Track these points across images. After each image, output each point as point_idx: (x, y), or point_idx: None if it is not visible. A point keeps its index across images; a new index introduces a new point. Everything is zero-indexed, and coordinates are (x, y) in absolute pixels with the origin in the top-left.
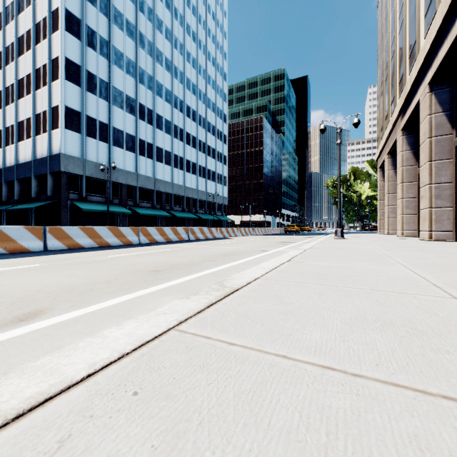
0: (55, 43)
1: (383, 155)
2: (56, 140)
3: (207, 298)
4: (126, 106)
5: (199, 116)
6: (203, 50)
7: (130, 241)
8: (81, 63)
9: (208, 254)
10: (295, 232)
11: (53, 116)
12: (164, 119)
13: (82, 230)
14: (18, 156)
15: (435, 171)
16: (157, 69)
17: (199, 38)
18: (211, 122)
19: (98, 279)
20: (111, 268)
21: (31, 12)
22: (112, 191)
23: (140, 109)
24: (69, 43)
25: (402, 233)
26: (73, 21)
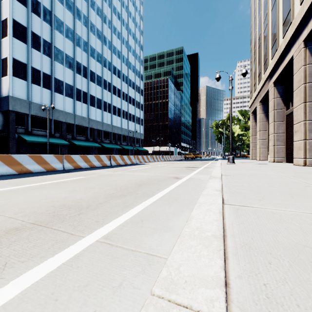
0: (4, 8)
1: (255, 103)
2: (5, 85)
3: None
4: (66, 63)
5: (123, 74)
6: (125, 27)
7: (53, 168)
8: (27, 25)
9: (120, 184)
10: (192, 158)
11: (3, 66)
12: (96, 75)
13: None
14: None
15: (309, 110)
16: (90, 37)
17: (123, 18)
18: (131, 79)
19: None
20: None
21: None
22: (54, 127)
23: (77, 66)
24: (16, 8)
25: (274, 160)
26: None
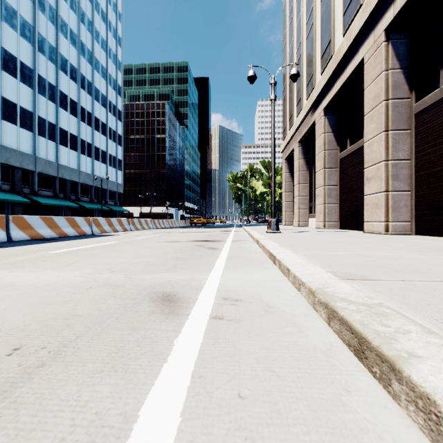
0: None
1: (291, 144)
2: None
3: None
4: None
5: (82, 77)
6: None
7: None
8: None
9: None
10: (202, 224)
11: None
12: (19, 62)
13: None
14: None
15: (393, 144)
16: None
17: None
18: (99, 89)
19: None
20: None
21: None
22: None
23: None
24: None
25: (324, 225)
26: None
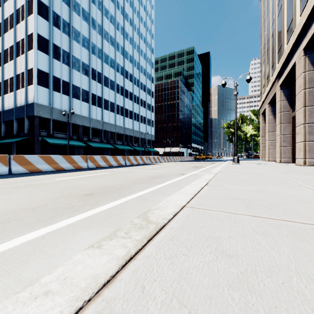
0: (30, 23)
1: (264, 104)
2: (30, 93)
3: (124, 247)
4: (82, 70)
5: (134, 78)
6: (137, 32)
7: (80, 166)
8: (49, 38)
9: (138, 177)
10: (202, 159)
11: (29, 76)
12: (109, 80)
13: (41, 158)
14: (4, 105)
15: (308, 114)
16: (104, 44)
17: (134, 23)
18: (142, 82)
19: (27, 205)
20: (49, 192)
21: (13, 1)
22: (72, 130)
23: (92, 72)
24: (40, 23)
25: (280, 160)
26: (43, 7)
